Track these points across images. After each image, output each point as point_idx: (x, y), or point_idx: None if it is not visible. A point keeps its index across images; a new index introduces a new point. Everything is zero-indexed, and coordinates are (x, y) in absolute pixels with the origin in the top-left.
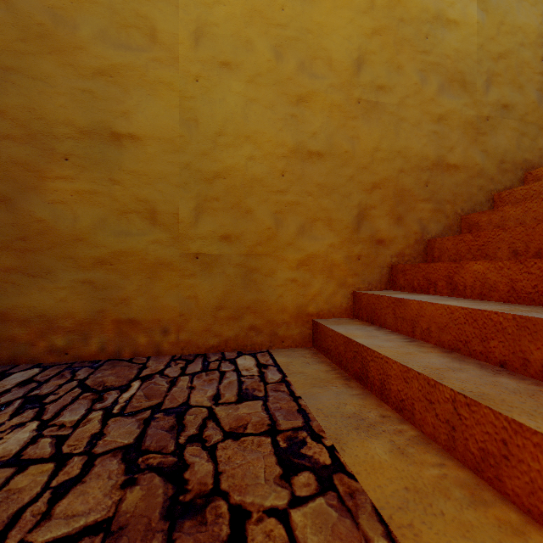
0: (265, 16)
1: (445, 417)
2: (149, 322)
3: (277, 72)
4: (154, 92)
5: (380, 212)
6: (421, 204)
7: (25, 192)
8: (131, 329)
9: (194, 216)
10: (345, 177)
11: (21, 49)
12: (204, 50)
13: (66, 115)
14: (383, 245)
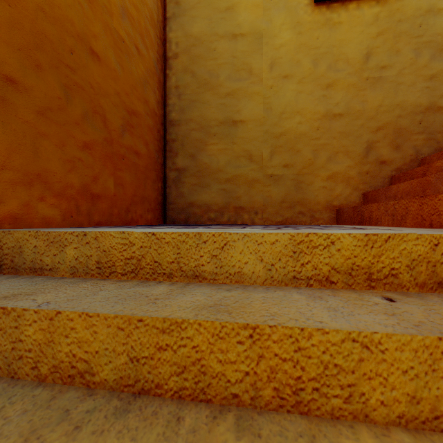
0: (308, 45)
1: (391, 213)
2: (249, 208)
3: (314, 74)
4: (251, 98)
5: (383, 144)
6: (415, 136)
7: (200, 151)
8: (241, 211)
9: (270, 156)
10: (358, 126)
11: (198, 92)
12: (275, 72)
13: (214, 116)
14: (385, 164)
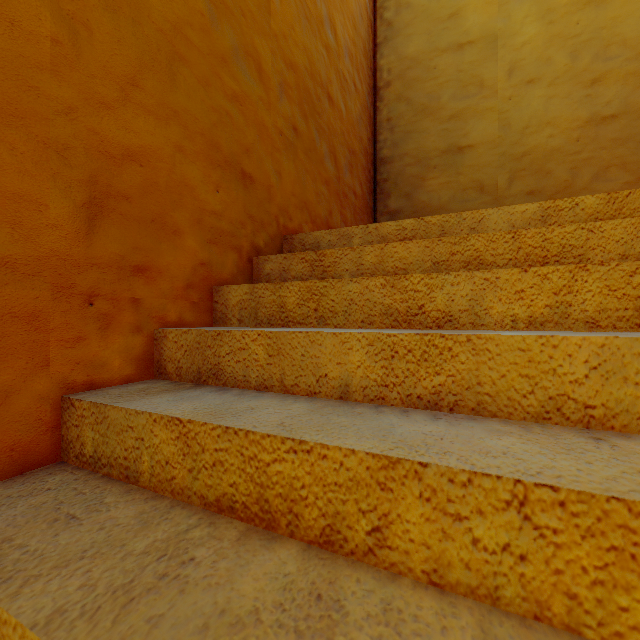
0: (562, 36)
1: None
2: None
3: (573, 70)
4: (482, 117)
5: None
6: None
7: (416, 189)
8: None
9: (508, 184)
10: None
11: (414, 120)
12: (515, 79)
13: (435, 146)
14: None
